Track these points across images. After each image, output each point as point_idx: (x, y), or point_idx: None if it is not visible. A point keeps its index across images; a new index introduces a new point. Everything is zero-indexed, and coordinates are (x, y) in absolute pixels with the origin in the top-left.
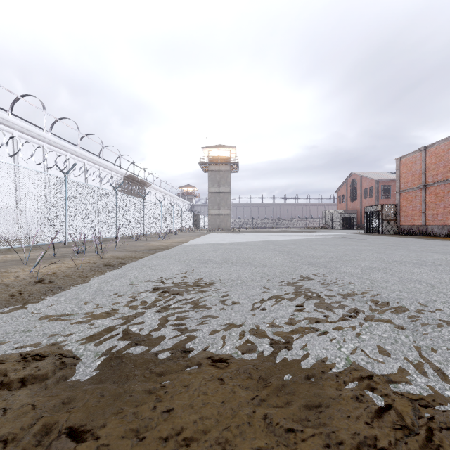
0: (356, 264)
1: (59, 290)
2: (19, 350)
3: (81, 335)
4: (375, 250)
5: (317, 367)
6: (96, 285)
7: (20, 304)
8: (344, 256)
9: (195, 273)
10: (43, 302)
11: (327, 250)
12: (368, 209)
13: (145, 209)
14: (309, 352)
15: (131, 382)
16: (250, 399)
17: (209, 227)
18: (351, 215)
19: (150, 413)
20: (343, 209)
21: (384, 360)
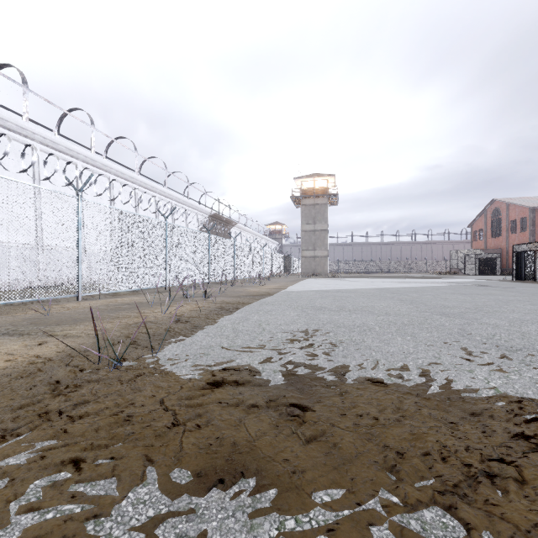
0: (501, 316)
1: (201, 328)
2: (214, 365)
3: (251, 360)
4: (529, 301)
5: (467, 392)
6: (230, 326)
7: (181, 337)
8: (485, 307)
9: (315, 319)
10: (198, 336)
11: (461, 300)
12: (518, 249)
13: (235, 252)
14: (458, 383)
15: (315, 387)
16: (414, 404)
17: (303, 272)
18: (492, 256)
19: (341, 403)
20: (480, 248)
21: (534, 393)
